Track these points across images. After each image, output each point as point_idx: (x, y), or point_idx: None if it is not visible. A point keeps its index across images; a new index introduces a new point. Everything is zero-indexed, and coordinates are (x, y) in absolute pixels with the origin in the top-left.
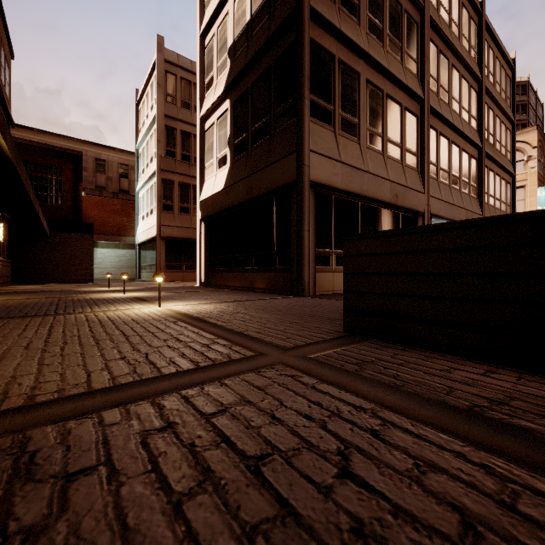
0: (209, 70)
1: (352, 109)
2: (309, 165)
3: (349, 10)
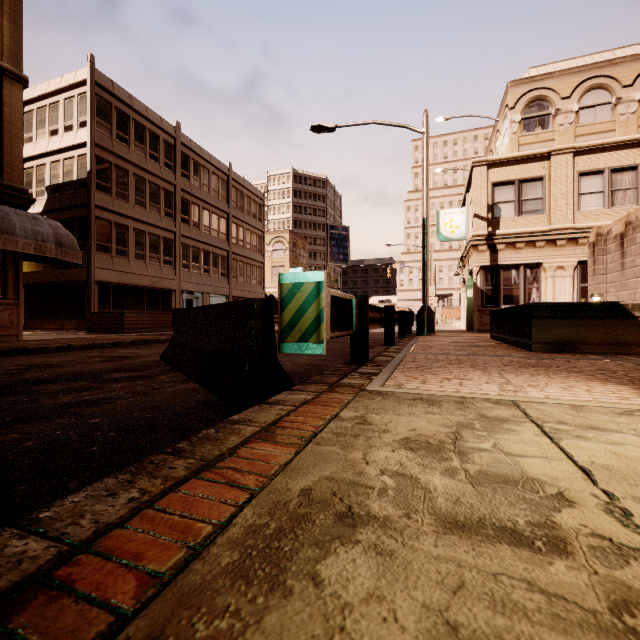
0: (29, 187)
1: (123, 244)
2: (95, 274)
3: (122, 198)
